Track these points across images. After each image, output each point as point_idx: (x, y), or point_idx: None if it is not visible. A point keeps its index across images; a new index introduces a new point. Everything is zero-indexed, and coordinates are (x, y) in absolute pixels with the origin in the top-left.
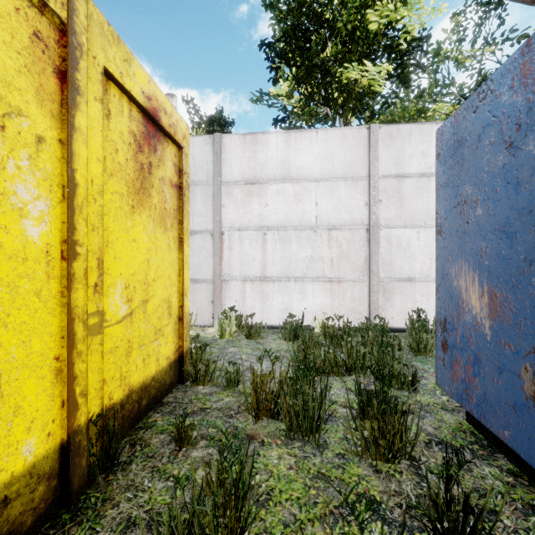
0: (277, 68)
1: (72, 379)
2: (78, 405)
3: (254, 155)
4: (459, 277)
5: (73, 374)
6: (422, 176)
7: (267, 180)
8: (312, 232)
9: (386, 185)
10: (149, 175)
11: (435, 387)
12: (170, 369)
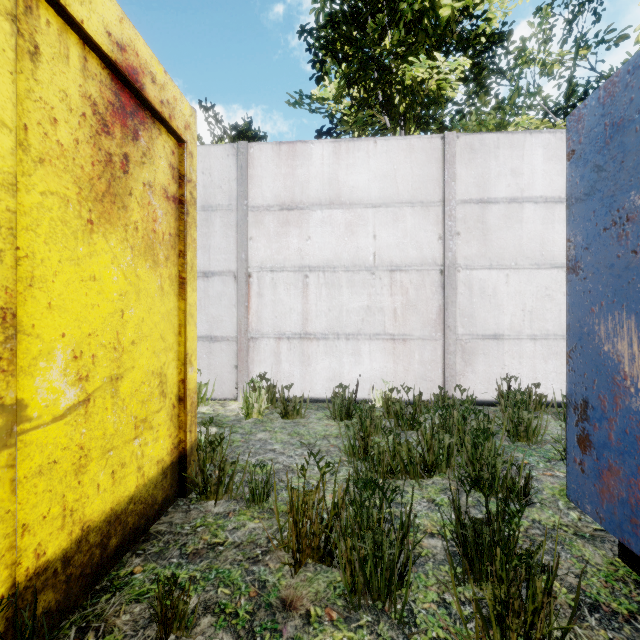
0: (321, 62)
1: None
2: None
3: (292, 171)
4: (615, 338)
5: None
6: (512, 202)
7: (309, 204)
8: (369, 275)
9: (466, 213)
10: (123, 174)
11: (555, 495)
12: (163, 479)
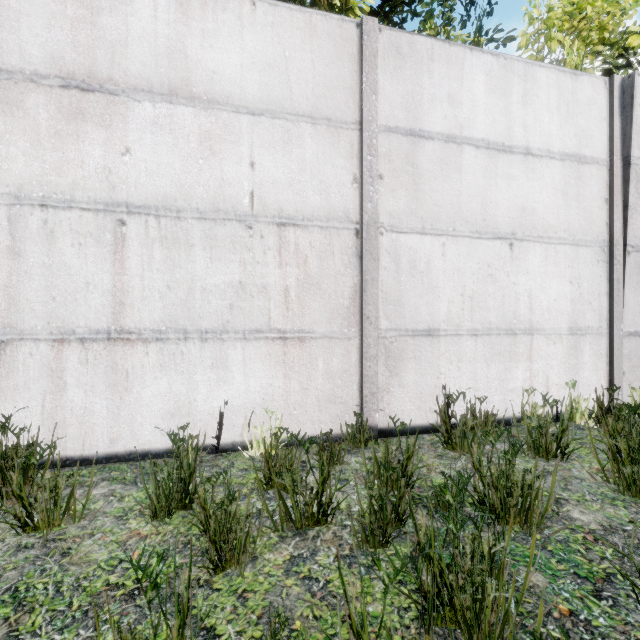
0: None
1: None
2: None
3: (90, 15)
4: None
5: None
6: (450, 141)
7: (127, 87)
8: (242, 228)
9: (391, 148)
10: None
11: None
12: None
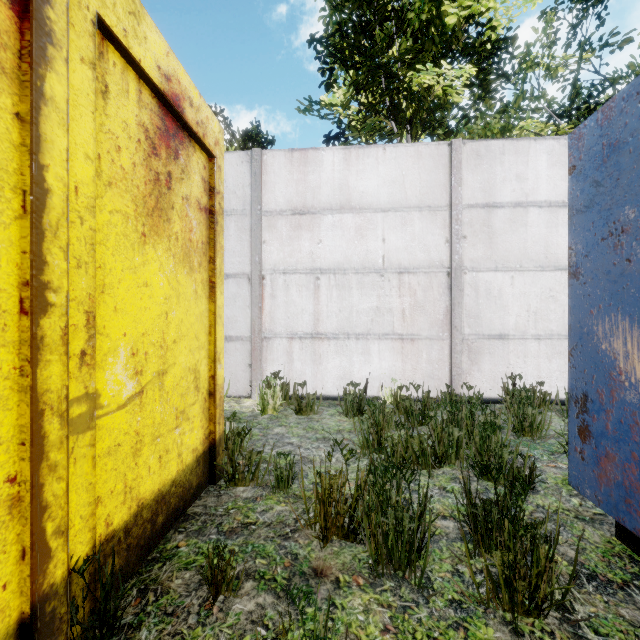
0: (330, 69)
1: (39, 512)
2: (50, 552)
3: (304, 177)
4: (612, 337)
5: (42, 502)
6: (517, 206)
7: (320, 209)
8: (378, 277)
9: (472, 218)
10: (167, 190)
11: (558, 484)
12: (197, 466)
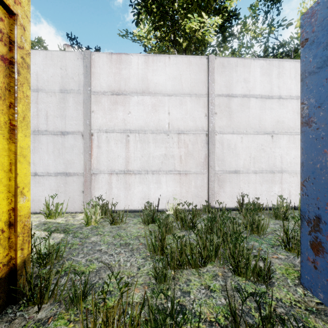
0: (138, 13)
1: None
2: None
3: (119, 71)
4: None
5: None
6: (244, 97)
7: (129, 92)
8: (165, 135)
9: (220, 102)
10: None
11: (284, 274)
12: None
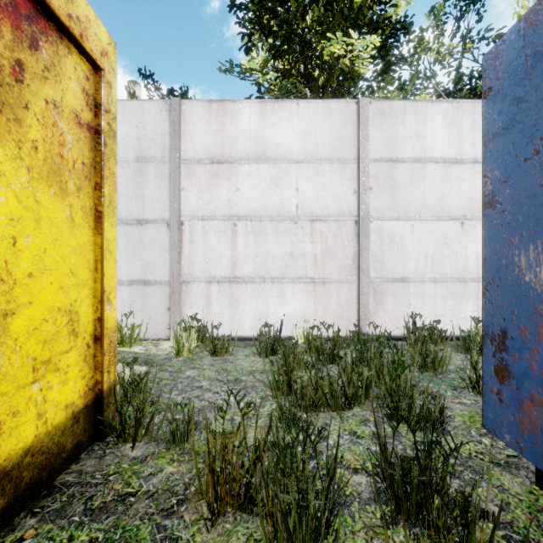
0: (249, 34)
1: None
2: None
3: (222, 127)
4: (538, 267)
5: None
6: (417, 161)
7: (237, 159)
8: (292, 224)
9: (377, 171)
10: (15, 82)
11: (466, 422)
12: (74, 424)
